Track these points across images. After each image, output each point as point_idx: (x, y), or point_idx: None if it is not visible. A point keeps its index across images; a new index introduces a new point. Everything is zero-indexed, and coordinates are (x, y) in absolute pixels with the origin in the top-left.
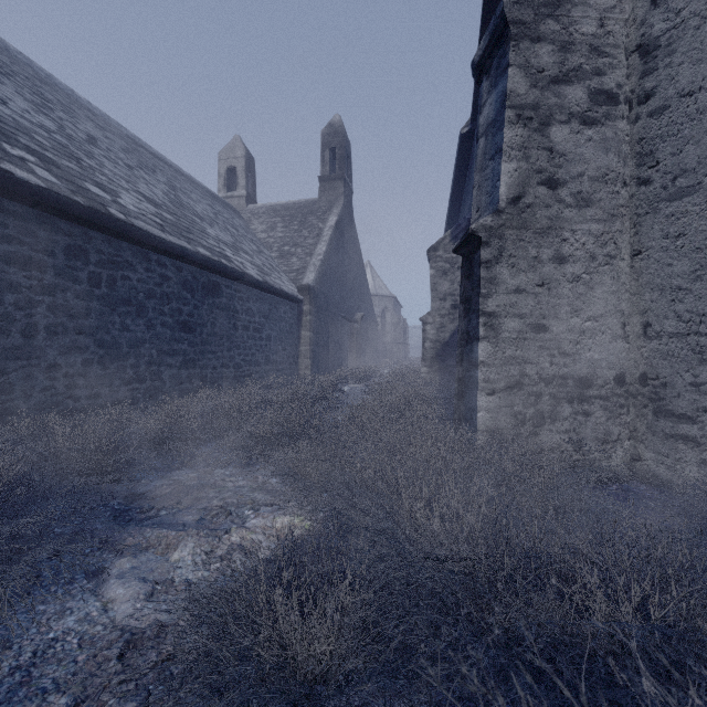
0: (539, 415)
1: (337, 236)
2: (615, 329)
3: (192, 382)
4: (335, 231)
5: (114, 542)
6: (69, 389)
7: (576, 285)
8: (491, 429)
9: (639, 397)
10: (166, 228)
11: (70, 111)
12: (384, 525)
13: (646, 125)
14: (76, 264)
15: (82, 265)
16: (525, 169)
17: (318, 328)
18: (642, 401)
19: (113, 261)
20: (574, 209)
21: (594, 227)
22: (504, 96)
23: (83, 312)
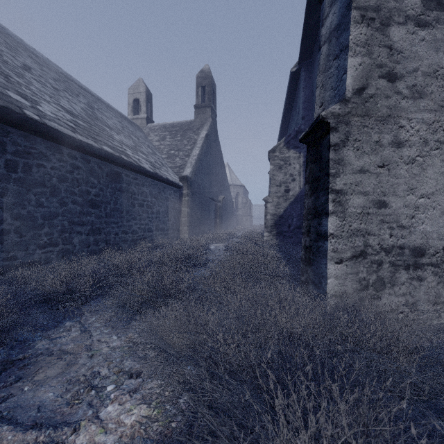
0: (380, 281)
1: (206, 144)
2: None
3: (98, 245)
4: (205, 141)
5: None
6: None
7: (411, 166)
8: (339, 293)
9: None
10: (77, 130)
11: (14, 49)
12: None
13: None
14: None
15: None
16: (368, 64)
17: (193, 205)
18: None
19: (28, 152)
20: (410, 100)
21: (427, 116)
22: None
23: (0, 191)
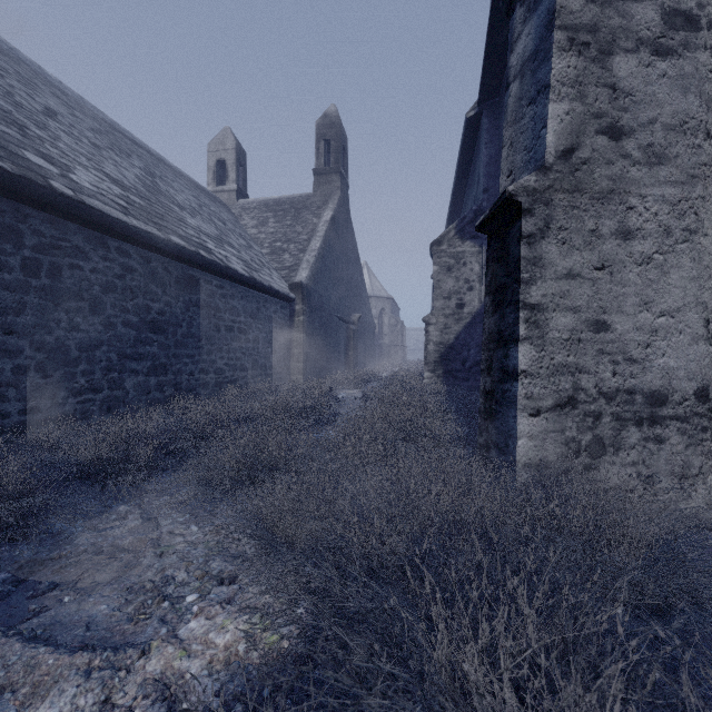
0: (598, 443)
1: (332, 232)
2: (696, 328)
3: (163, 391)
4: (330, 226)
5: None
6: None
7: (645, 268)
8: (534, 461)
9: None
10: (131, 211)
11: (30, 83)
12: None
13: None
14: (4, 247)
15: (12, 249)
16: (579, 112)
17: (312, 329)
18: None
19: (57, 245)
20: (644, 167)
21: (669, 191)
22: (551, 14)
23: (14, 306)
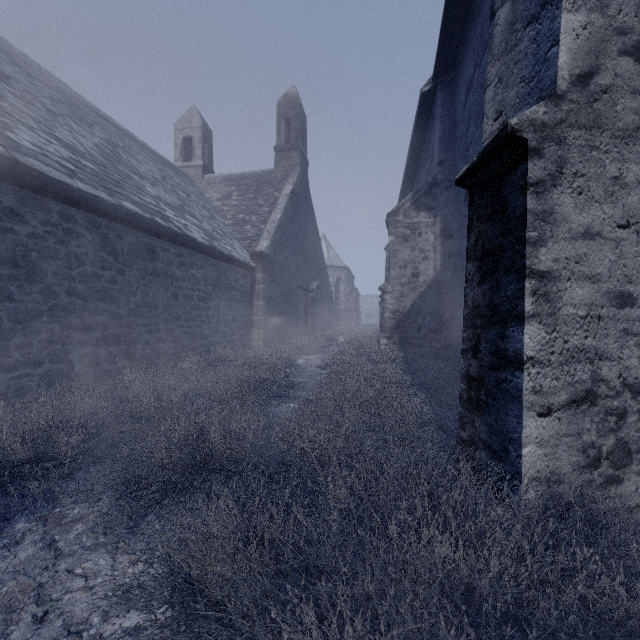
0: (623, 448)
1: (292, 205)
2: None
3: (115, 362)
4: (290, 199)
5: None
6: None
7: None
8: (544, 474)
9: None
10: (79, 174)
11: None
12: None
13: None
14: None
15: None
16: (599, 26)
17: (272, 297)
18: None
19: None
20: None
21: None
22: None
23: None
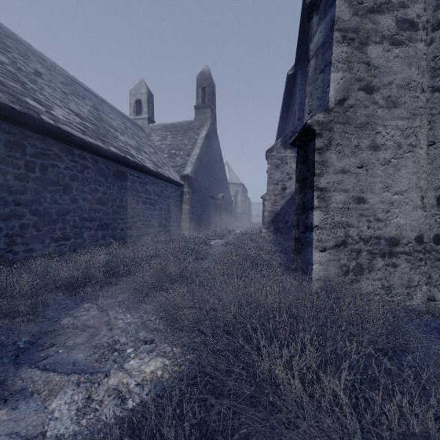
0: (359, 267)
1: (206, 144)
2: (416, 201)
3: (106, 239)
4: (205, 140)
5: (4, 387)
6: (9, 245)
7: (386, 167)
8: (322, 277)
9: (433, 252)
10: (87, 132)
11: (24, 55)
12: (248, 394)
13: (439, 46)
14: (15, 154)
15: (19, 155)
16: (348, 78)
17: (194, 203)
18: (436, 256)
19: (45, 153)
20: (386, 109)
21: (400, 123)
22: (332, 22)
23: (20, 189)
